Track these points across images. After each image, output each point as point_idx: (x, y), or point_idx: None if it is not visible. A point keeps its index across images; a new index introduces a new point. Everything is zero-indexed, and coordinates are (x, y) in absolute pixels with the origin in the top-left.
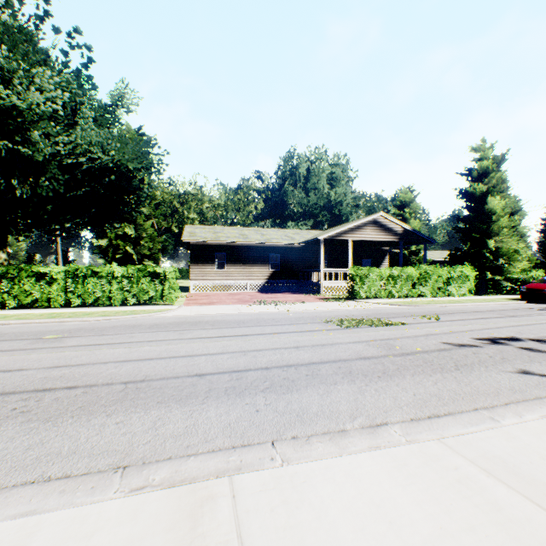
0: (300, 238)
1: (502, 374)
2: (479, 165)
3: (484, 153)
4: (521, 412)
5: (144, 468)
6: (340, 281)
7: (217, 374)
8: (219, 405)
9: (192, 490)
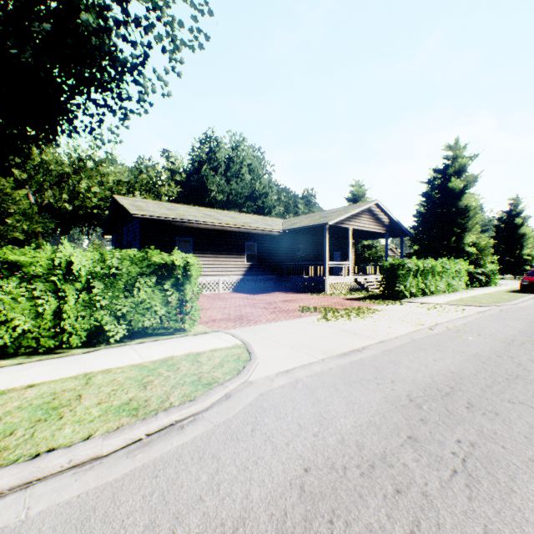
0: (276, 224)
1: None
2: (459, 162)
3: (458, 152)
4: None
5: None
6: (343, 277)
7: None
8: None
9: None
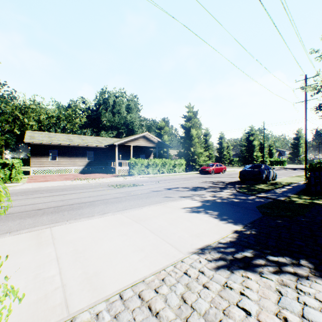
0: (106, 142)
1: (159, 198)
2: (188, 115)
3: (190, 109)
4: (151, 206)
5: (18, 231)
6: (127, 167)
7: (48, 208)
8: (48, 216)
9: (37, 231)
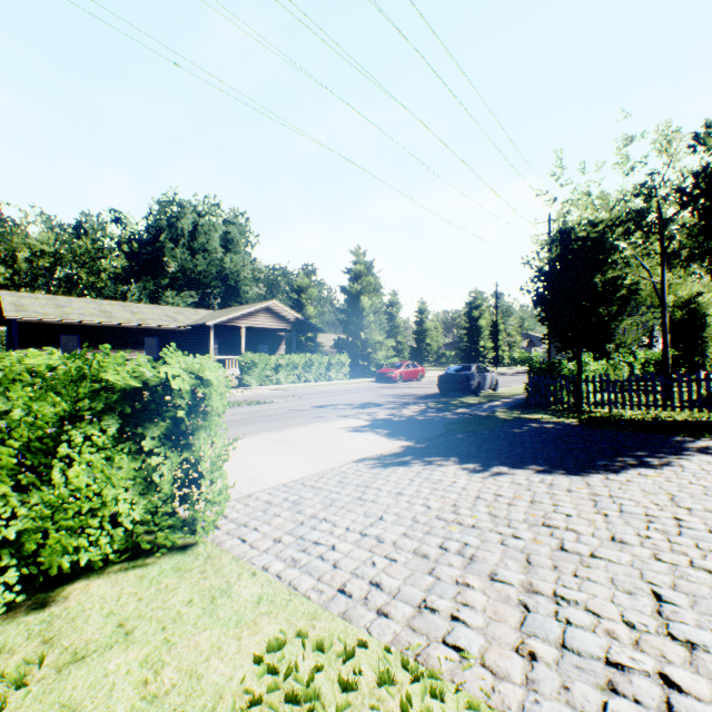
0: (186, 319)
1: (306, 418)
2: (355, 268)
3: (359, 258)
4: (297, 427)
5: None
6: (233, 370)
7: None
8: None
9: None
